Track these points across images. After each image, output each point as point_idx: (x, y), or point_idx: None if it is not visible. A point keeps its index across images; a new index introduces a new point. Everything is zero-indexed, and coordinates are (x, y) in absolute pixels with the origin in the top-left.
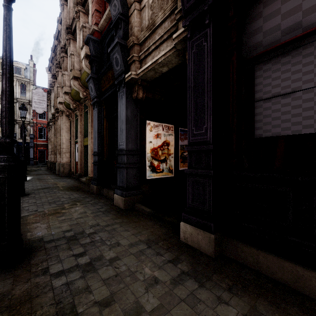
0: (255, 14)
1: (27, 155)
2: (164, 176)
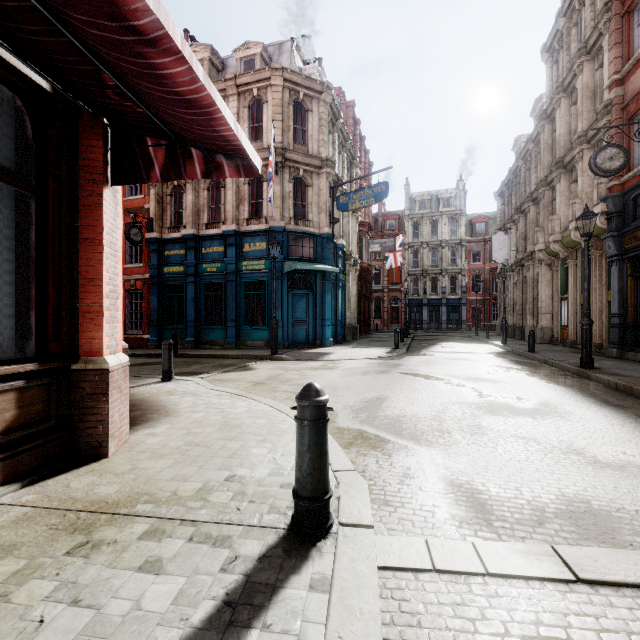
0: None
1: (458, 316)
2: None
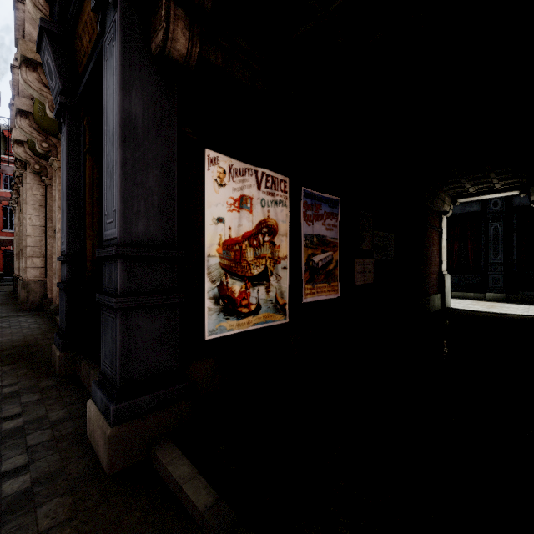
0: None
1: None
2: (261, 325)
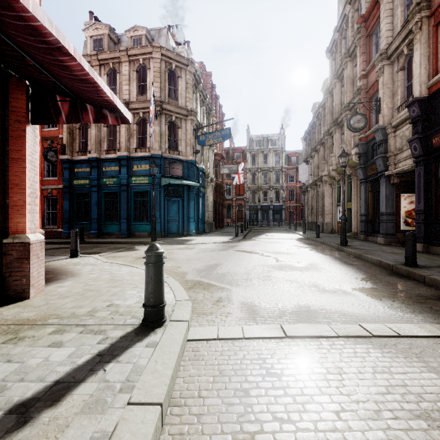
0: None
1: (280, 216)
2: None
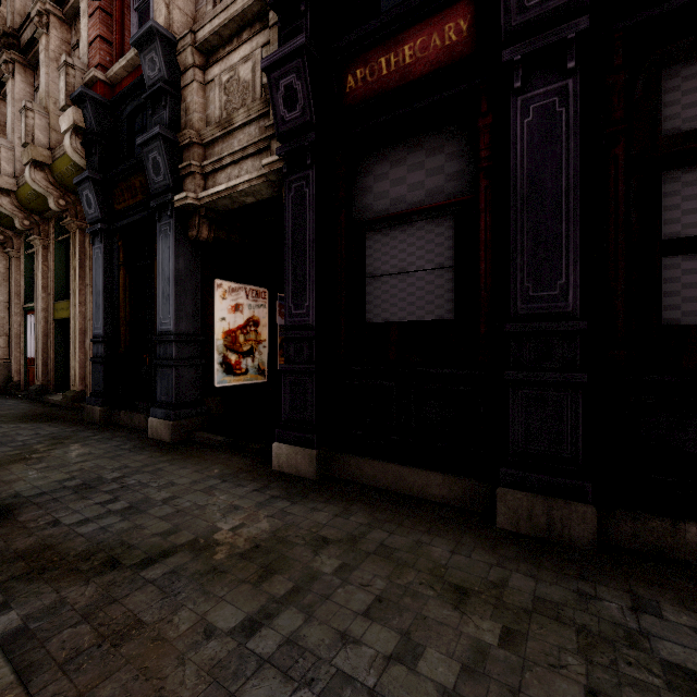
0: (366, 168)
1: None
2: (249, 381)
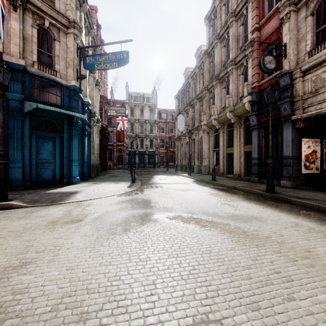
0: None
1: (154, 160)
2: (312, 172)
